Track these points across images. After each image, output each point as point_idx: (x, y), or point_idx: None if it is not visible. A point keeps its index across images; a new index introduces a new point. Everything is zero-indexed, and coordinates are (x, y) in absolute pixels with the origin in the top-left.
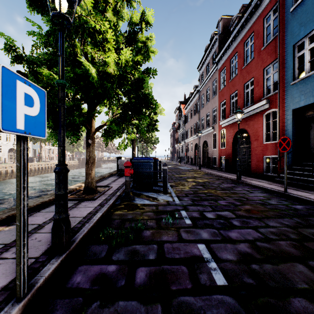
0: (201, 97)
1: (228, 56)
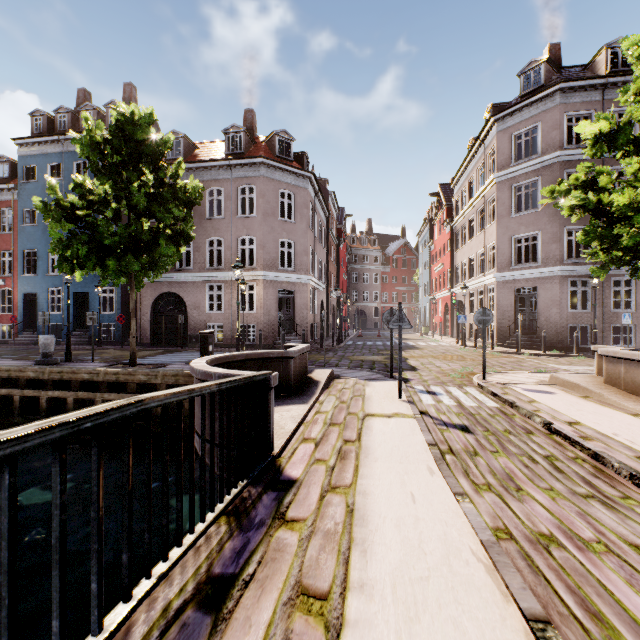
0: None
1: None
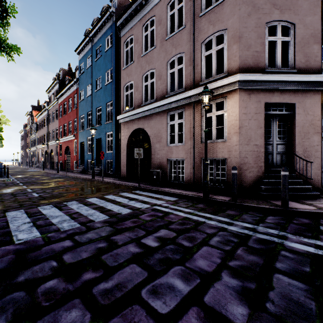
0: (49, 115)
1: (63, 100)
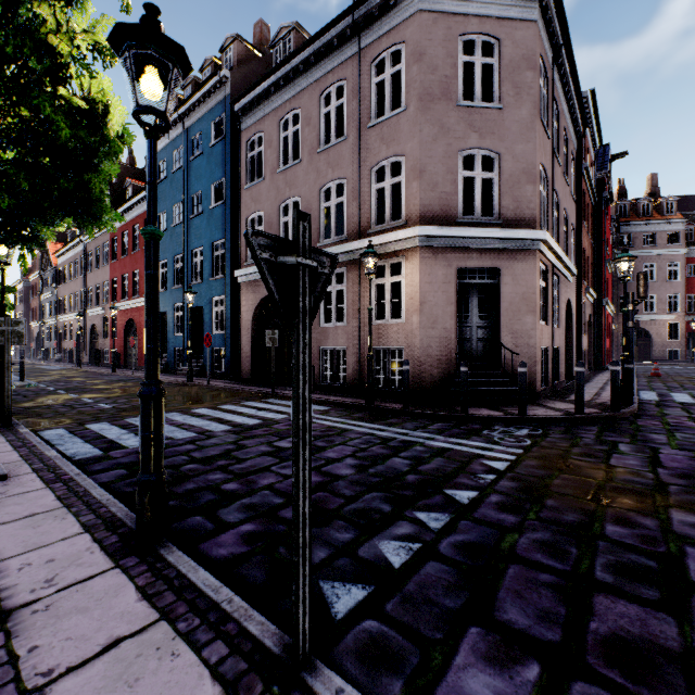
0: (88, 253)
1: (121, 226)
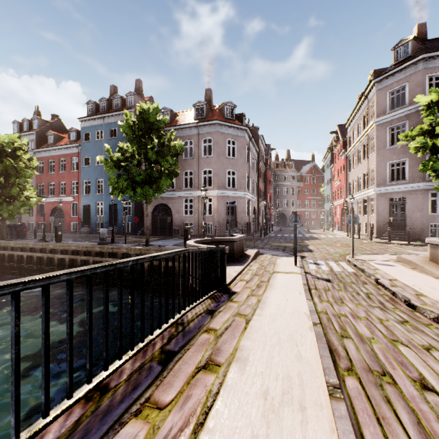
0: None
1: (47, 156)
